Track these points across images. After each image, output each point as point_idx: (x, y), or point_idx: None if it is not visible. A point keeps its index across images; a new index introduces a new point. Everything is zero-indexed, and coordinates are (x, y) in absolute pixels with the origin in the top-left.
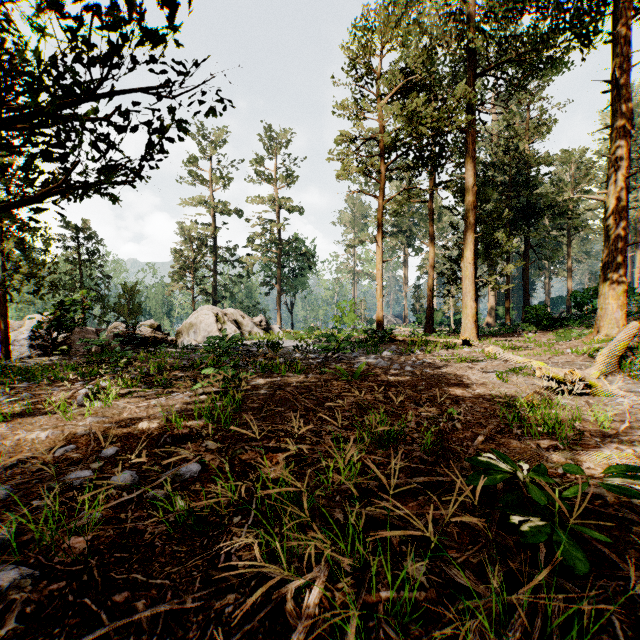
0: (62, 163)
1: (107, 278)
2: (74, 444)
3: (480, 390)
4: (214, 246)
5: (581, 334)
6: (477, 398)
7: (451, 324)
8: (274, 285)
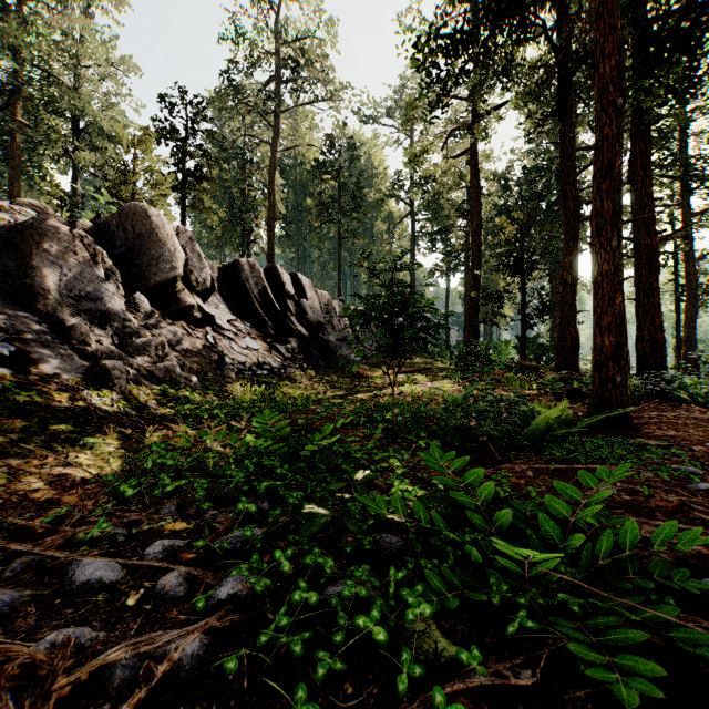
0: None
1: None
2: None
3: None
4: None
5: None
6: None
7: None
8: None
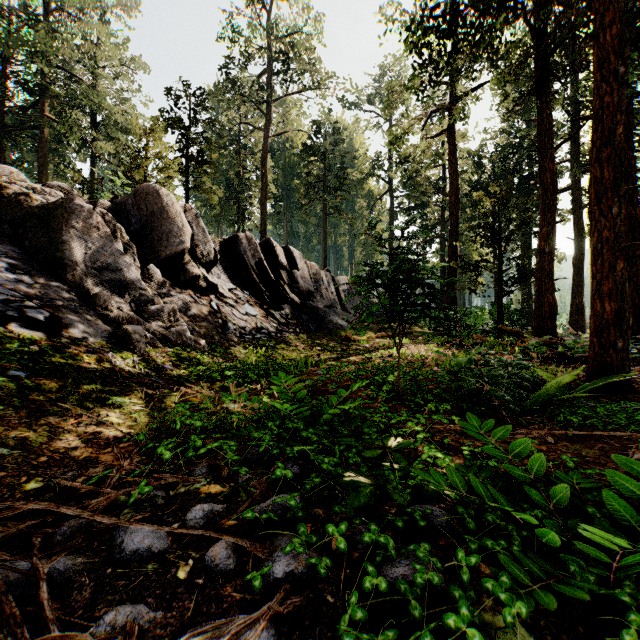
0: None
1: None
2: None
3: None
4: None
5: None
6: None
7: None
8: None
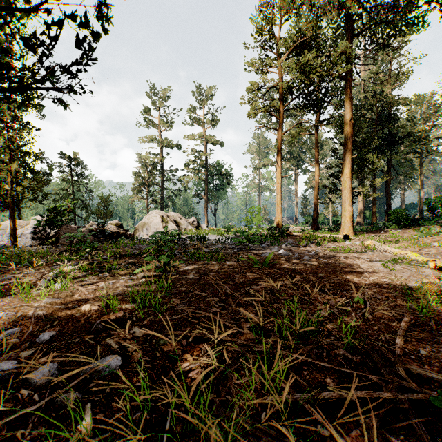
0: (0, 70)
1: (90, 192)
2: (20, 326)
3: (373, 278)
4: (162, 169)
5: (438, 231)
6: (374, 286)
7: (330, 223)
8: (203, 196)
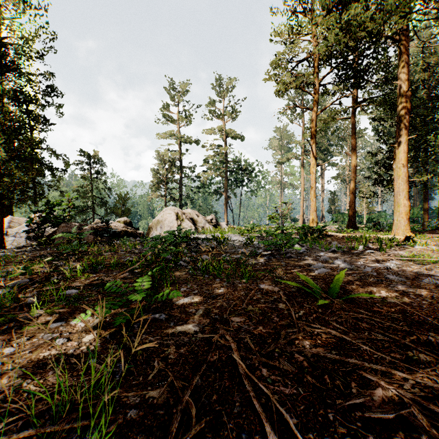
0: None
1: (107, 189)
2: None
3: None
4: (180, 166)
5: None
6: None
7: (364, 222)
8: (222, 193)
